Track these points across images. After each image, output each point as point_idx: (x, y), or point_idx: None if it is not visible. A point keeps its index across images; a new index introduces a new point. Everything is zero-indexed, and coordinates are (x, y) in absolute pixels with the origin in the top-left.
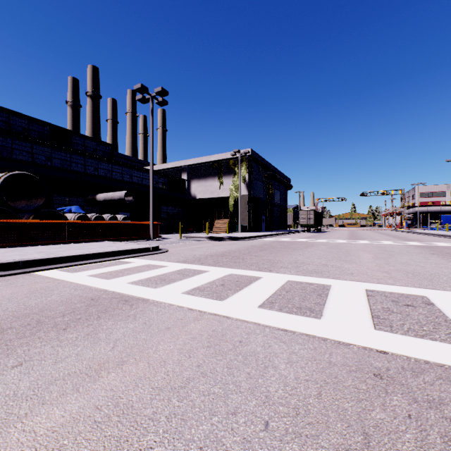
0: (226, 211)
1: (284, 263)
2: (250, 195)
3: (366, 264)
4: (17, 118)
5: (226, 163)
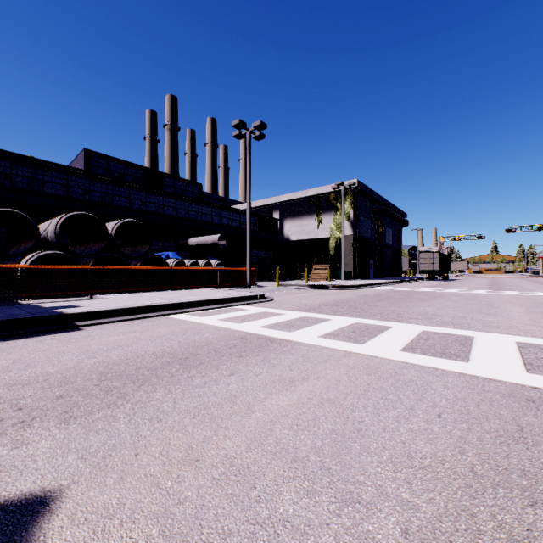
0: (325, 255)
1: (412, 315)
2: (355, 235)
3: (515, 318)
4: (115, 163)
5: (326, 197)
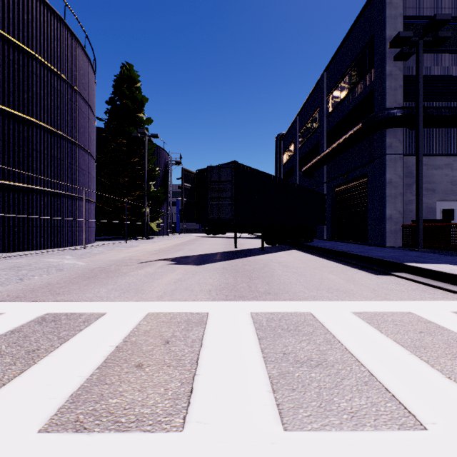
0: None
1: None
2: None
3: None
4: None
5: None
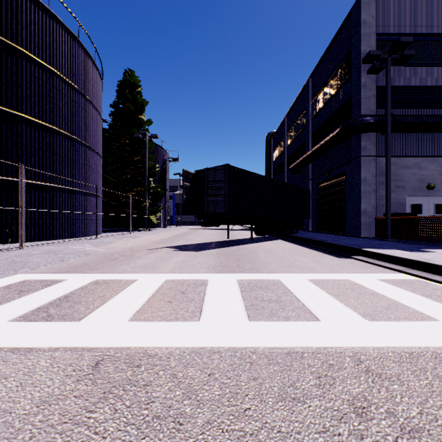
0: None
1: None
2: None
3: None
4: None
5: None
